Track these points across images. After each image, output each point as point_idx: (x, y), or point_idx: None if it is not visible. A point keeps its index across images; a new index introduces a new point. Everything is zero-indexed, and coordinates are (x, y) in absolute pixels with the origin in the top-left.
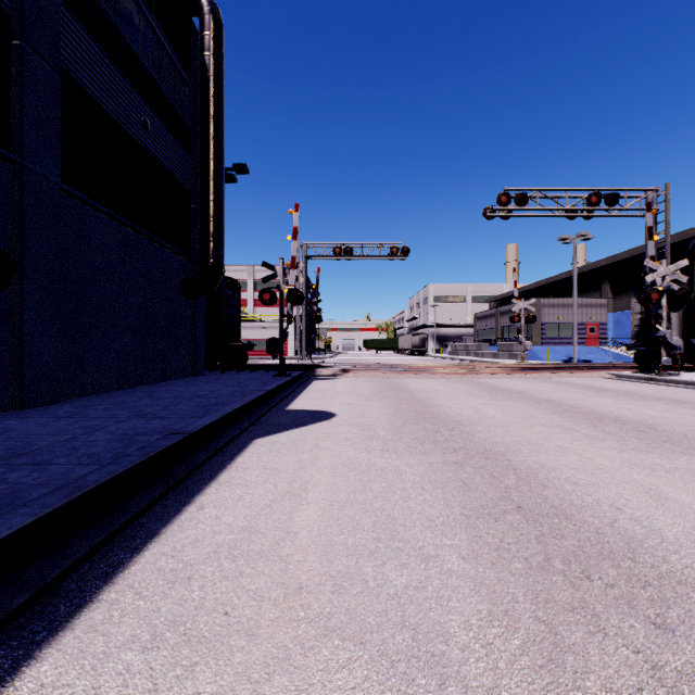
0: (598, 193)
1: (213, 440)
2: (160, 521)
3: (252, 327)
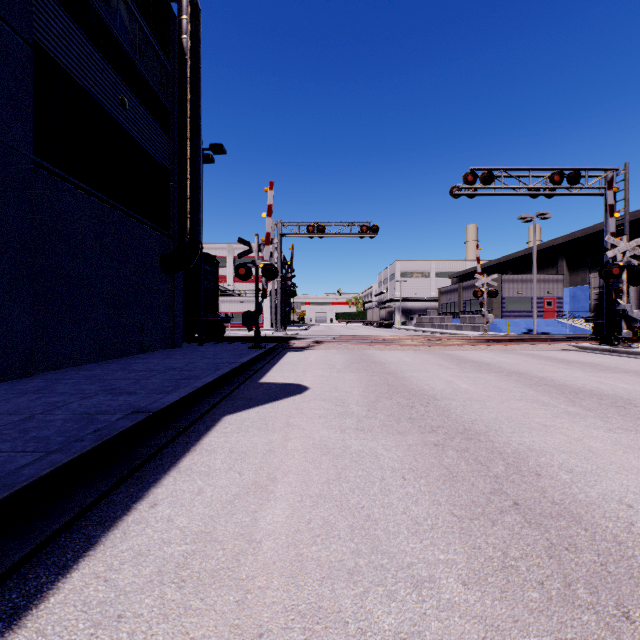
0: (561, 172)
1: (180, 417)
2: (102, 525)
3: (231, 301)
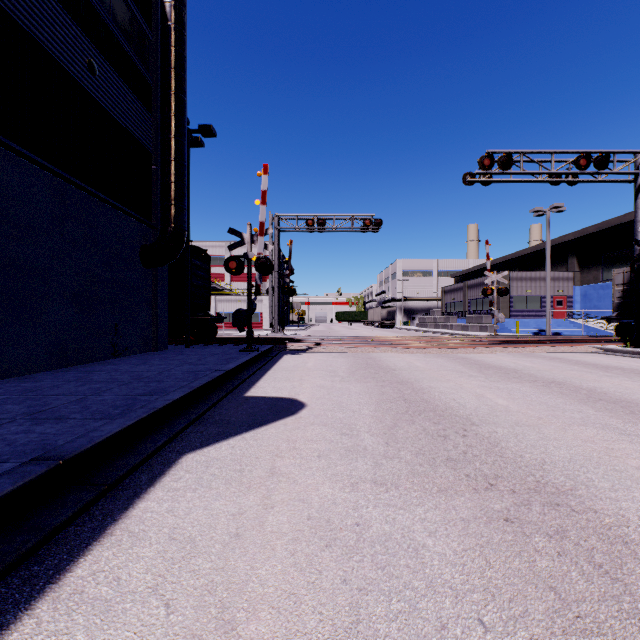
0: (588, 155)
1: (115, 460)
2: None
3: (228, 300)
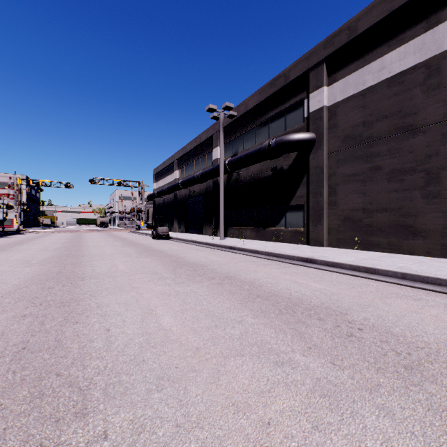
0: (121, 182)
1: None
2: None
3: None
